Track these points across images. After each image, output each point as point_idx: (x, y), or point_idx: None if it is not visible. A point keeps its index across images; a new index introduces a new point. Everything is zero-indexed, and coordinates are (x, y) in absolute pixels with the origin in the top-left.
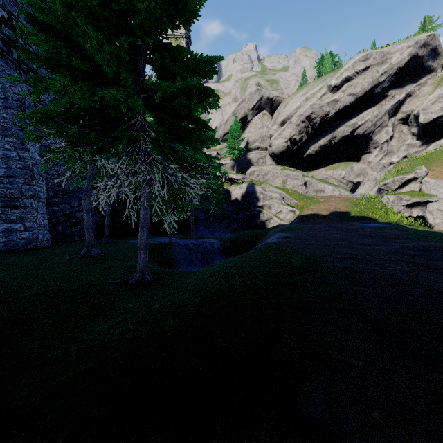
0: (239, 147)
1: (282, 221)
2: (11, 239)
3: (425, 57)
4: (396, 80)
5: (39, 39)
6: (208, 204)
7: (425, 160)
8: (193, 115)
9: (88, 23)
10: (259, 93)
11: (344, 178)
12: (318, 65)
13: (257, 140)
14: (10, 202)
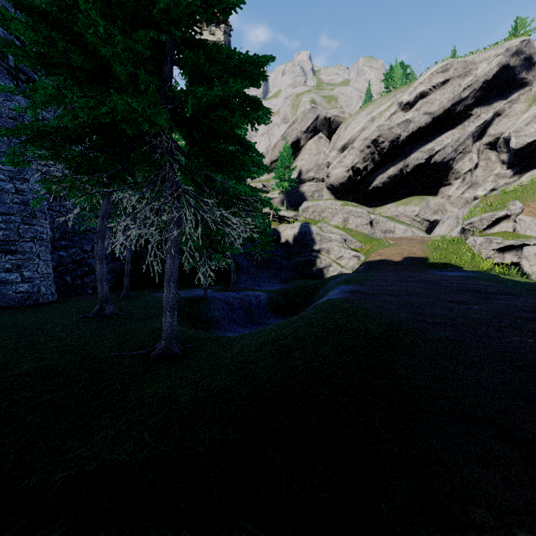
0: (290, 178)
1: (343, 268)
2: (5, 292)
3: (517, 67)
4: (482, 96)
5: (24, 24)
6: (252, 248)
7: (518, 194)
8: (235, 135)
9: (96, 10)
10: (315, 112)
11: (418, 215)
12: (386, 78)
13: (312, 169)
14: (3, 246)
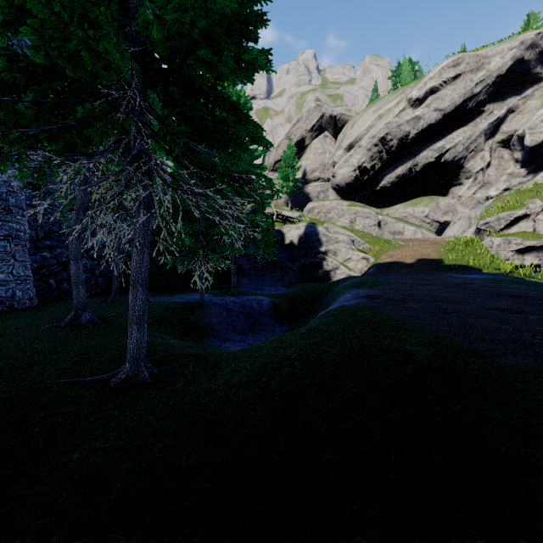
0: (295, 178)
1: (351, 271)
2: None
3: (532, 61)
4: (495, 91)
5: None
6: (254, 249)
7: (535, 193)
8: (227, 97)
9: None
10: (320, 110)
11: (428, 216)
12: (394, 75)
13: (317, 169)
14: None
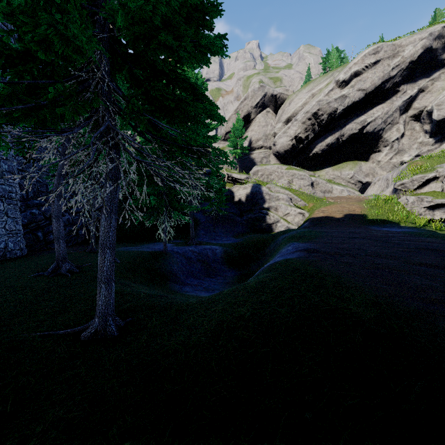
0: (242, 146)
1: (289, 224)
2: None
3: (439, 49)
4: (408, 74)
5: None
6: (209, 206)
7: (442, 159)
8: (186, 79)
9: None
10: (263, 90)
11: (352, 178)
12: (324, 61)
13: (261, 138)
14: None
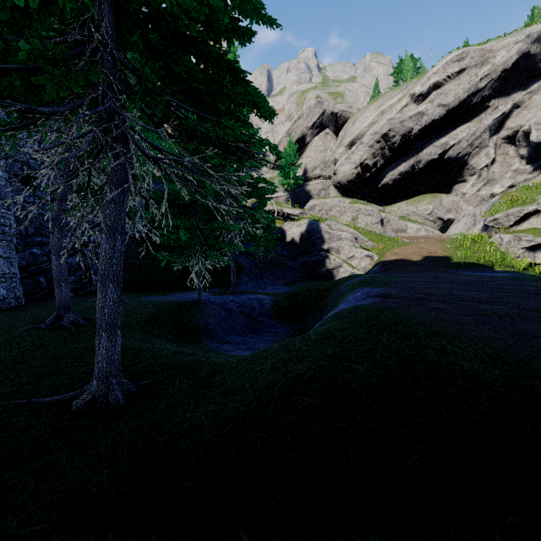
0: (296, 176)
1: (354, 269)
2: None
3: (538, 55)
4: (500, 86)
5: None
6: (255, 247)
7: None
8: (222, 55)
9: None
10: (321, 107)
11: (431, 214)
12: (396, 71)
13: (318, 166)
14: None
